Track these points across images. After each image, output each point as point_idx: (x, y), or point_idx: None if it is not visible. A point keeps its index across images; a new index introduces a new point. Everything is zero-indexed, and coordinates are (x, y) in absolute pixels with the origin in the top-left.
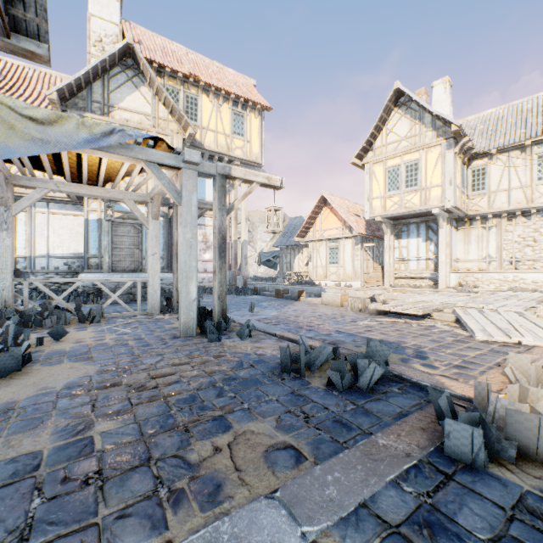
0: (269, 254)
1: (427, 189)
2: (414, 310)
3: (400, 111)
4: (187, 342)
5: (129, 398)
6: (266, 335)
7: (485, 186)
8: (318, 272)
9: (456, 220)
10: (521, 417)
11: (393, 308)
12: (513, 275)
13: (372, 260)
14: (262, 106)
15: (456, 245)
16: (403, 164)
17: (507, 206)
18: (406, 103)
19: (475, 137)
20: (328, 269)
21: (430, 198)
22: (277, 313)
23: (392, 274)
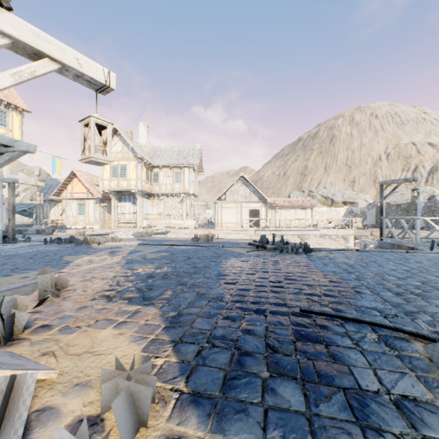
0: (25, 206)
1: (130, 180)
2: (101, 232)
3: (118, 138)
4: (1, 244)
5: (0, 248)
6: (37, 242)
7: (158, 181)
8: (70, 220)
9: (148, 195)
10: (85, 238)
11: (94, 233)
12: (169, 221)
13: (108, 213)
14: (23, 109)
15: (148, 207)
16: (119, 165)
17: (166, 191)
18: (121, 135)
19: (156, 157)
20: (78, 218)
21: (131, 185)
22: (39, 238)
23: (117, 221)
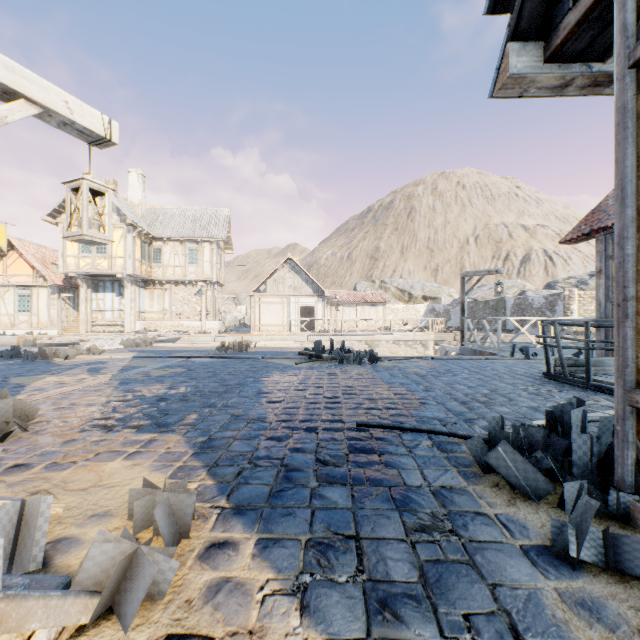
0: None
1: (114, 258)
2: (65, 341)
3: None
4: None
5: None
6: None
7: (162, 261)
8: (3, 321)
9: (144, 281)
10: (42, 350)
11: (53, 341)
12: (178, 322)
13: (74, 310)
14: None
15: (144, 300)
16: None
17: (174, 277)
18: None
19: (158, 224)
20: (18, 317)
21: (116, 266)
22: None
23: (90, 322)
